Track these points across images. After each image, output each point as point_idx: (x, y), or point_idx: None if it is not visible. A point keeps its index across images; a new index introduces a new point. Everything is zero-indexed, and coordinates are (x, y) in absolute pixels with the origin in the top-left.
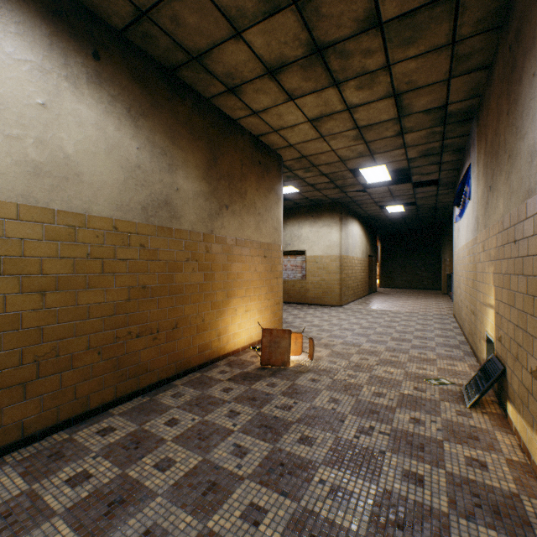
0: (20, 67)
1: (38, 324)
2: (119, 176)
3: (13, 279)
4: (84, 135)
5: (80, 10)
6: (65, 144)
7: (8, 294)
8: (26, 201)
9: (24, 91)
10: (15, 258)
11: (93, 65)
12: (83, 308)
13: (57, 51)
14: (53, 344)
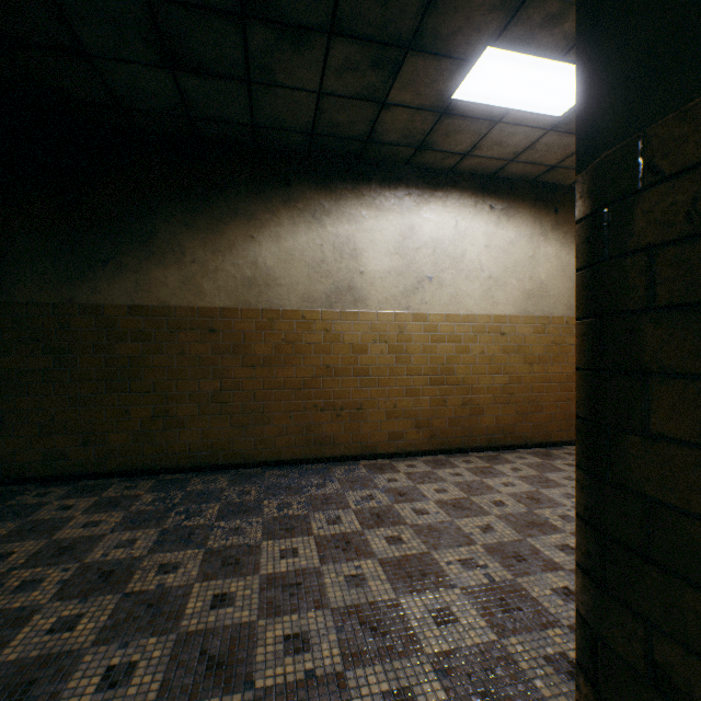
0: (522, 240)
1: (529, 382)
2: (568, 286)
3: (520, 356)
4: (549, 266)
5: (547, 188)
6: (540, 275)
7: (518, 364)
8: (524, 313)
9: (523, 252)
10: (520, 345)
11: (553, 218)
12: (548, 375)
13: (537, 221)
14: (535, 395)
